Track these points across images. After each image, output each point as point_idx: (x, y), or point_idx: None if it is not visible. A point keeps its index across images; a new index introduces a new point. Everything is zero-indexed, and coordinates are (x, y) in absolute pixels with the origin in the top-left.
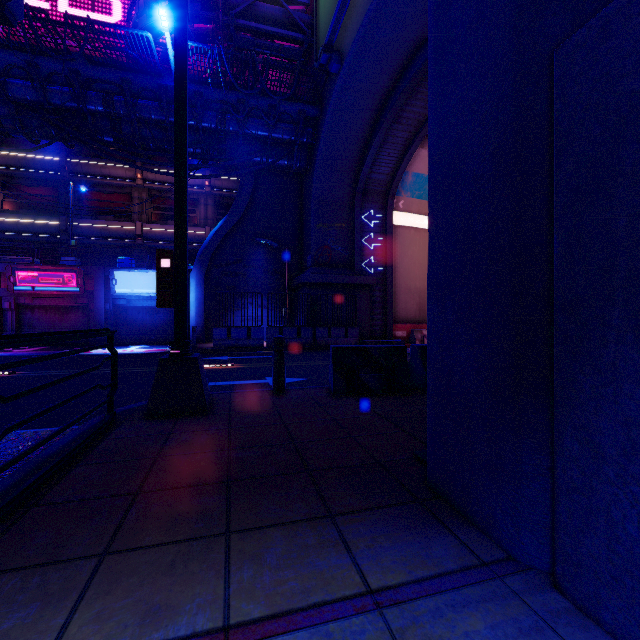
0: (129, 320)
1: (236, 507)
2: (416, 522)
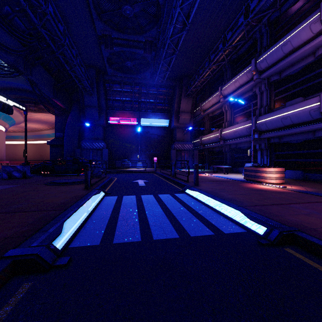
0: None
1: None
2: None
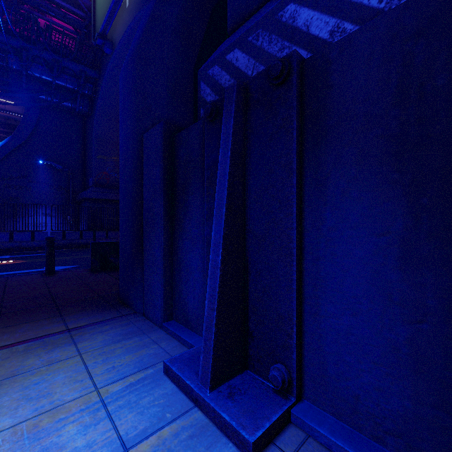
0: None
1: (3, 321)
2: (103, 310)
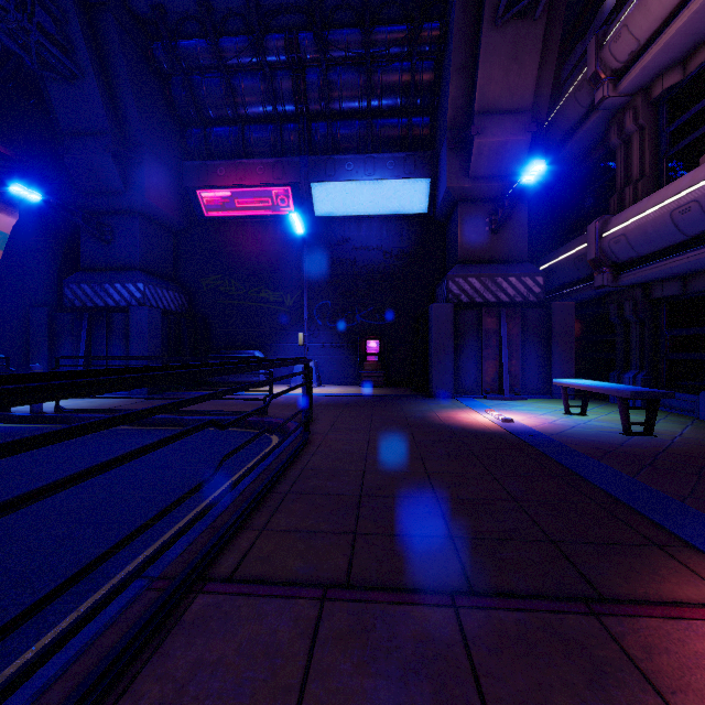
0: None
1: None
2: None
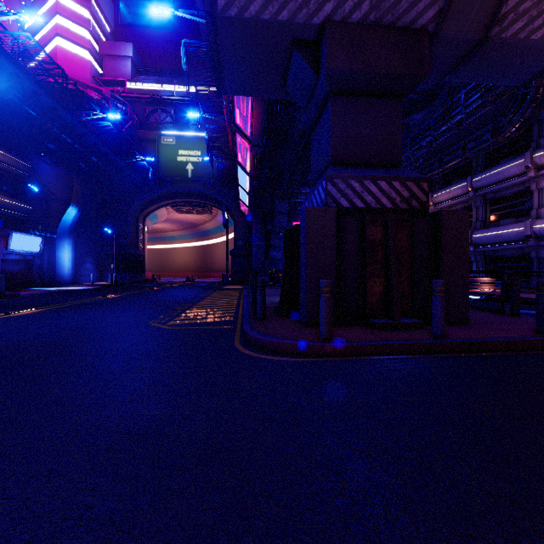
0: (2, 270)
1: None
2: None
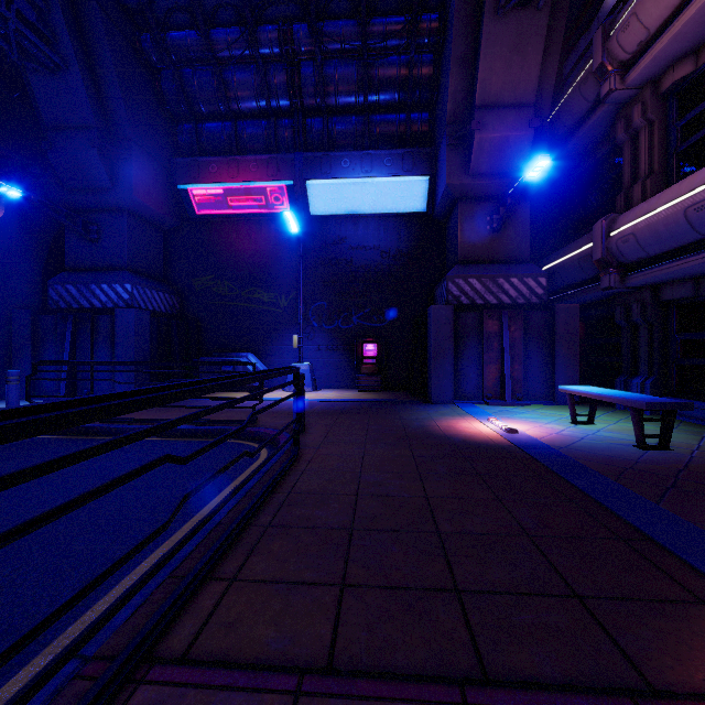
0: None
1: None
2: None
